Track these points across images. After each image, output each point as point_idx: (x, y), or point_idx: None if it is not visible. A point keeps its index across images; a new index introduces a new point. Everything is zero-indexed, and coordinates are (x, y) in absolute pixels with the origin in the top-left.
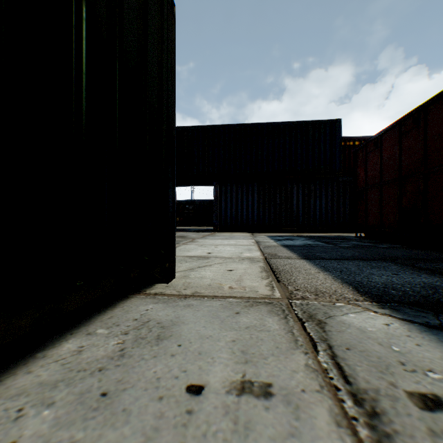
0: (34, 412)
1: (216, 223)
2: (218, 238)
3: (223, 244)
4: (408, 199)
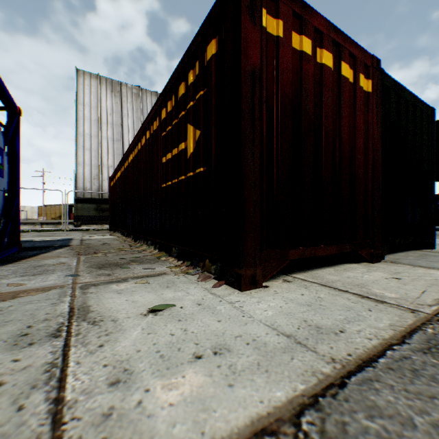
0: (406, 257)
1: None
2: None
3: None
4: None
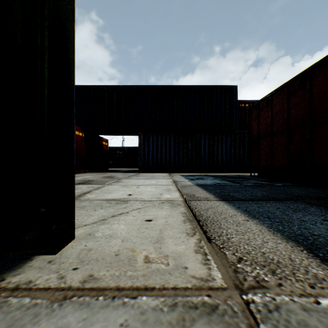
0: None
1: (140, 165)
2: (141, 178)
3: (145, 184)
4: (295, 146)
